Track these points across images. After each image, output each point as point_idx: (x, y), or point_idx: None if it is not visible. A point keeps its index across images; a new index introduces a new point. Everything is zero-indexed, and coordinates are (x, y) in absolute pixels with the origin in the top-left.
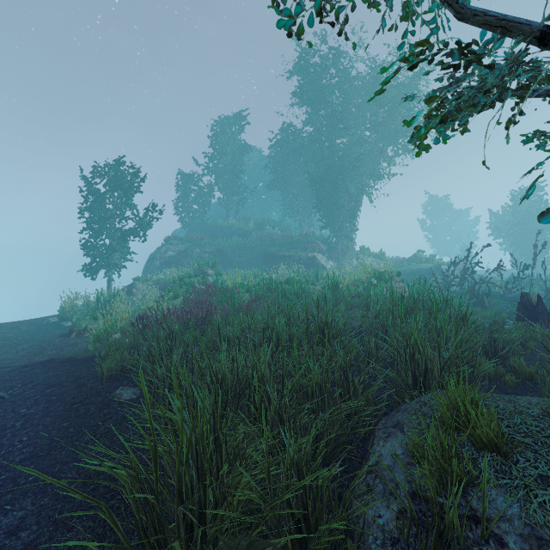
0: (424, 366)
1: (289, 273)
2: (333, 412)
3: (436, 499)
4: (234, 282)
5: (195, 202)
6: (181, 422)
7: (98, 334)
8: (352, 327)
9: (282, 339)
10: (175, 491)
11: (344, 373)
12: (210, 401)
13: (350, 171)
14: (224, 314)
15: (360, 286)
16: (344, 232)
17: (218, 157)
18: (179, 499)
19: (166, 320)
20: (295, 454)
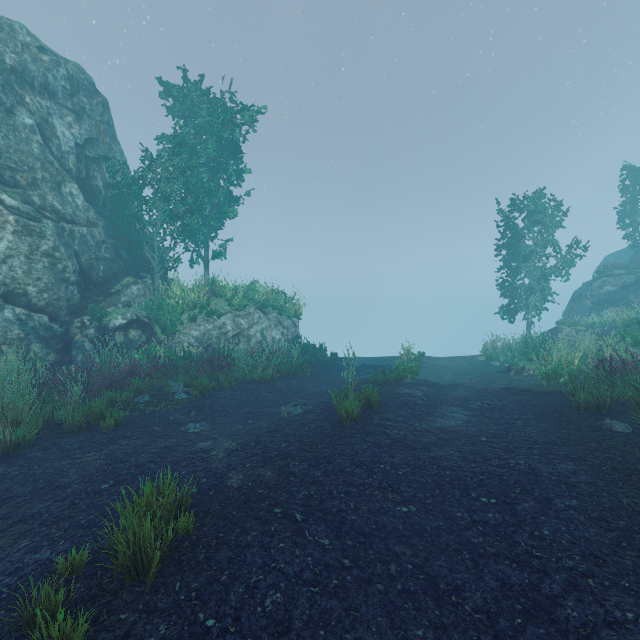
0: None
1: None
2: None
3: None
4: None
5: None
6: None
7: (546, 373)
8: None
9: None
10: None
11: None
12: None
13: None
14: None
15: None
16: None
17: None
18: None
19: None
20: None
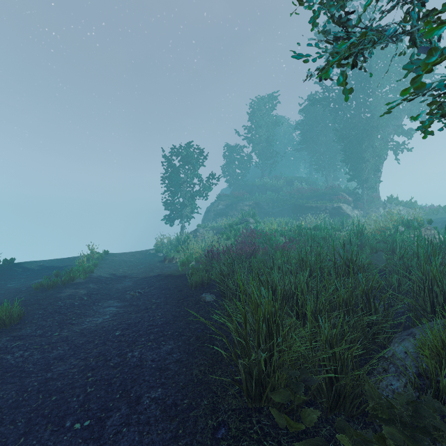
0: (443, 297)
1: (315, 221)
2: (356, 322)
3: (434, 372)
4: (270, 228)
5: (238, 167)
6: (259, 303)
7: (183, 261)
8: (376, 267)
9: (313, 271)
10: (256, 341)
11: (366, 296)
12: (269, 301)
13: (376, 127)
14: (264, 252)
15: (386, 233)
16: (369, 183)
17: (255, 130)
18: (258, 346)
19: (230, 253)
20: (328, 333)
